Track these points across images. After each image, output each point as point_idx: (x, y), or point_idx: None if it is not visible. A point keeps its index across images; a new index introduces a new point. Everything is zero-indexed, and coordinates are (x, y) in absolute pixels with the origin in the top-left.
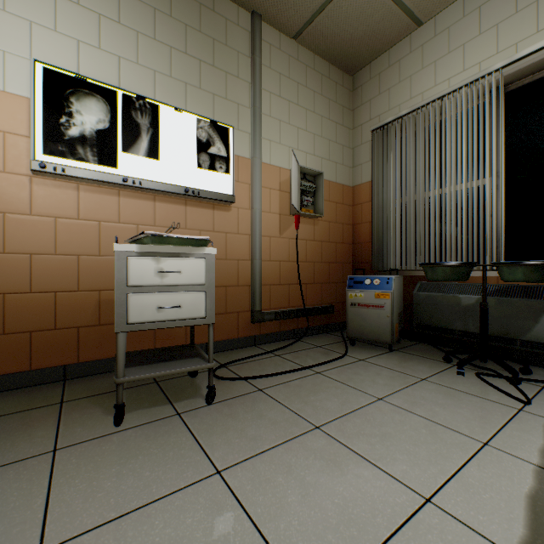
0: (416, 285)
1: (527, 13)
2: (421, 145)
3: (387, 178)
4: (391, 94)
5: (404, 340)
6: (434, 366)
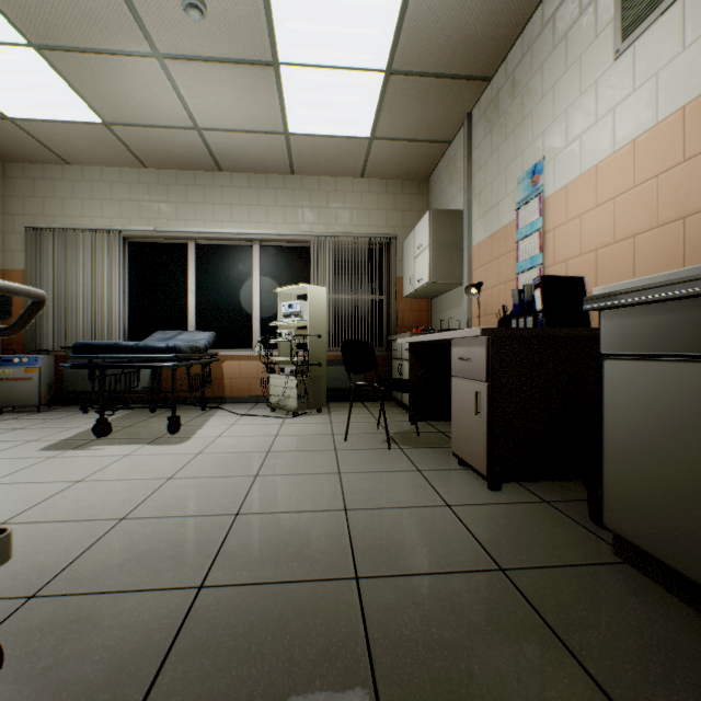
0: (68, 362)
1: (136, 204)
2: (71, 257)
3: (41, 274)
4: (47, 203)
5: (57, 406)
6: (72, 413)
